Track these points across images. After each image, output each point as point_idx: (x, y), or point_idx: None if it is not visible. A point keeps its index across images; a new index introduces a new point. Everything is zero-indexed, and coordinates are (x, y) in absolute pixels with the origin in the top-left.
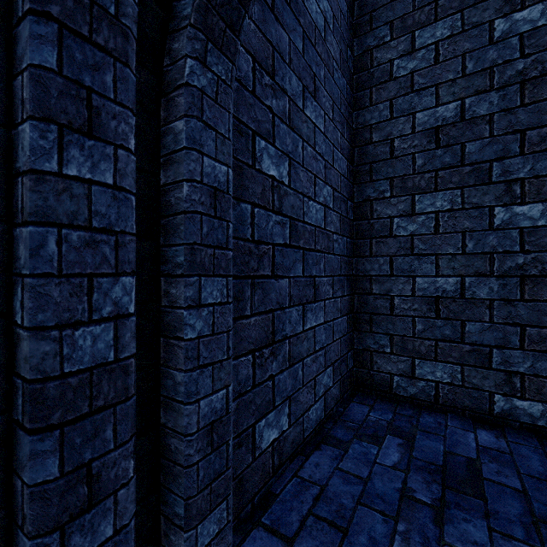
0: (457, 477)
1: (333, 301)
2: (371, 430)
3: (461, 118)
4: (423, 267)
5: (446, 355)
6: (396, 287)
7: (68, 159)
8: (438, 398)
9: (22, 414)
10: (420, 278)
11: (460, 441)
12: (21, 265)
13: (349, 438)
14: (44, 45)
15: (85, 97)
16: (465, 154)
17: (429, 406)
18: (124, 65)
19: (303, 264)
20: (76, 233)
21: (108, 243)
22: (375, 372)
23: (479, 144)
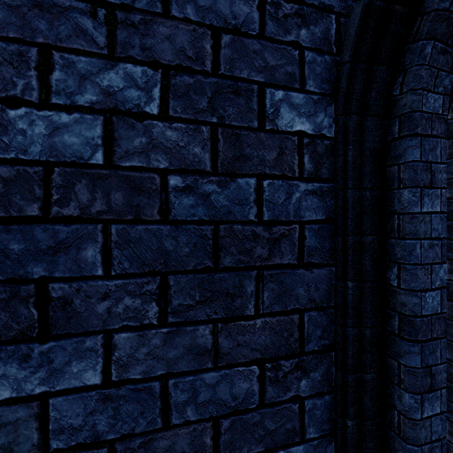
0: None
1: None
2: None
3: None
4: None
5: None
6: None
7: (423, 203)
8: None
9: (398, 330)
10: None
11: None
12: (397, 258)
13: None
14: (414, 150)
15: (429, 167)
16: None
17: None
18: (444, 139)
19: None
20: (425, 242)
21: (437, 245)
22: None
23: None
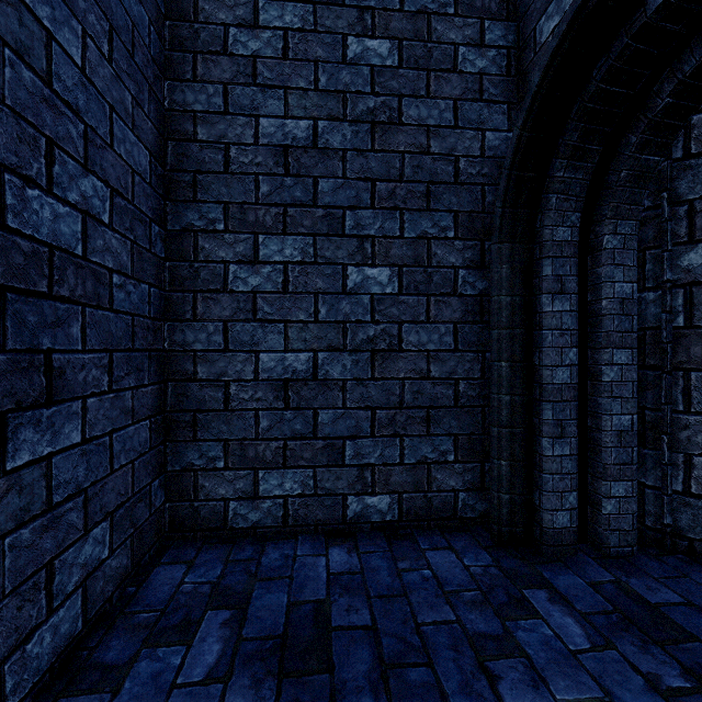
0: (301, 645)
1: (113, 397)
2: (180, 613)
3: (313, 143)
4: (269, 338)
5: (297, 458)
6: (232, 368)
7: None
8: (288, 519)
9: None
10: (265, 354)
11: (309, 577)
12: None
13: (132, 651)
14: None
15: None
16: (318, 192)
17: (277, 533)
18: None
19: (4, 322)
20: None
21: None
22: (202, 502)
23: (332, 184)
